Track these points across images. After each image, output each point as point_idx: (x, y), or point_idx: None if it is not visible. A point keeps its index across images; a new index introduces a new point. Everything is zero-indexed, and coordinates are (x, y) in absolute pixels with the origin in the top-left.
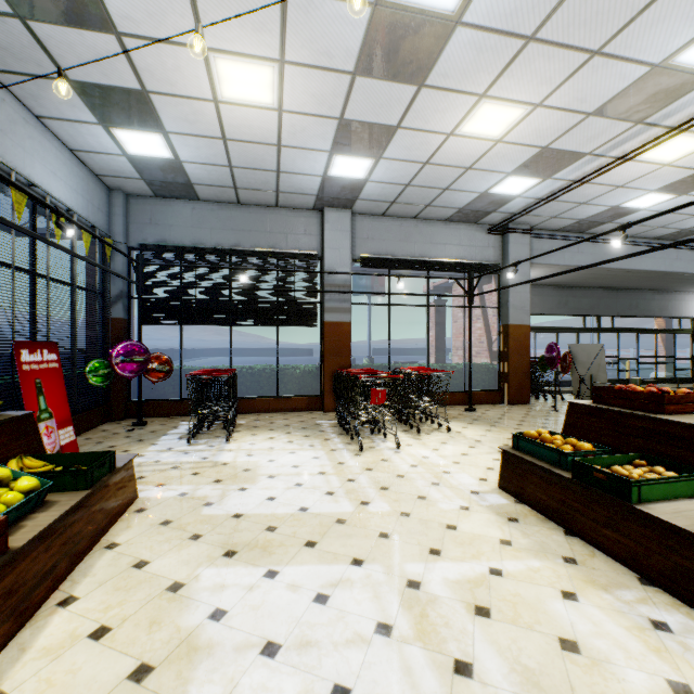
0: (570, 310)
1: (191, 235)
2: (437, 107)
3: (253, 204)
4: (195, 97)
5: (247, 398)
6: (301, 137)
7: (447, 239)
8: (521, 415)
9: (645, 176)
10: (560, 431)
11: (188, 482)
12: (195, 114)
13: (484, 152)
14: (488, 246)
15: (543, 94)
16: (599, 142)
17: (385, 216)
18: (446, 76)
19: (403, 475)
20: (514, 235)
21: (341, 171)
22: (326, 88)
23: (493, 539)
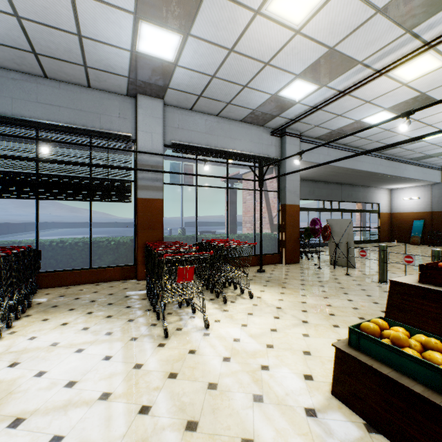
0: (316, 197)
1: None
2: None
3: (62, 80)
4: None
5: (57, 271)
6: None
7: (242, 135)
8: (299, 274)
9: (387, 93)
10: (335, 289)
11: None
12: None
13: (283, 44)
14: (271, 145)
15: None
16: (372, 50)
17: (193, 110)
18: None
19: (216, 383)
20: (289, 138)
21: (149, 47)
22: None
23: None
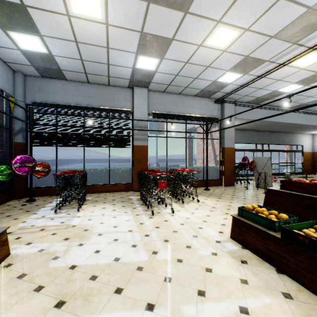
0: (250, 141)
1: (62, 98)
2: (194, 28)
3: (96, 83)
4: (55, 11)
5: (93, 185)
6: (120, 43)
7: (195, 105)
8: (231, 192)
9: (292, 74)
10: (252, 200)
11: (47, 240)
12: (57, 24)
13: (216, 57)
14: (215, 109)
15: (250, 23)
16: (273, 54)
17: (165, 92)
18: (200, 7)
19: (177, 231)
20: (227, 104)
21: (142, 65)
22: (133, 10)
23: (236, 279)
